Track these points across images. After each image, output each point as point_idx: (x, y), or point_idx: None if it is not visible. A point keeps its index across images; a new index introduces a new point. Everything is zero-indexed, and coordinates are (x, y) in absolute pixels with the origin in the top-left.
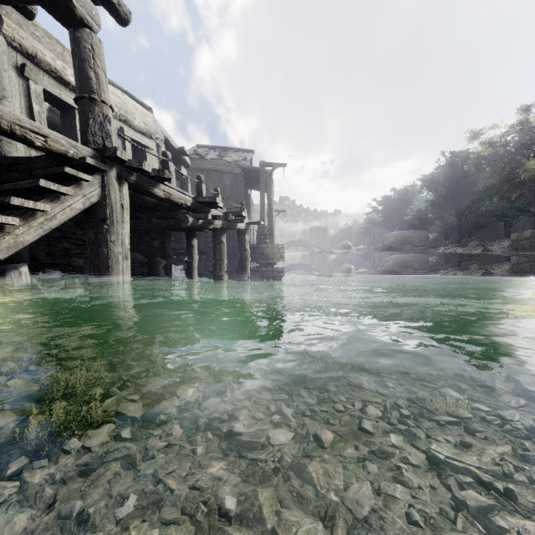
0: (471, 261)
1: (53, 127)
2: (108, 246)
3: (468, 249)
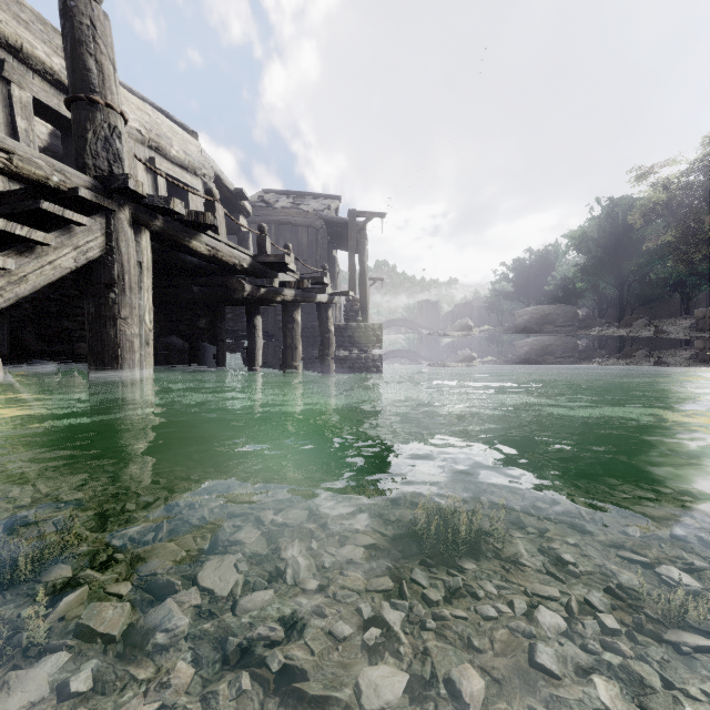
0: (640, 346)
1: (58, 159)
2: (116, 324)
3: (633, 330)
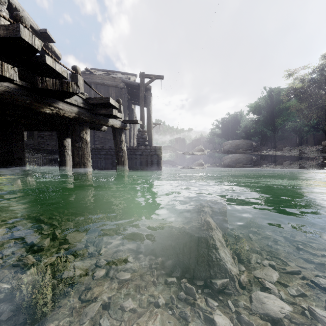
0: (299, 161)
1: None
2: None
3: (285, 152)
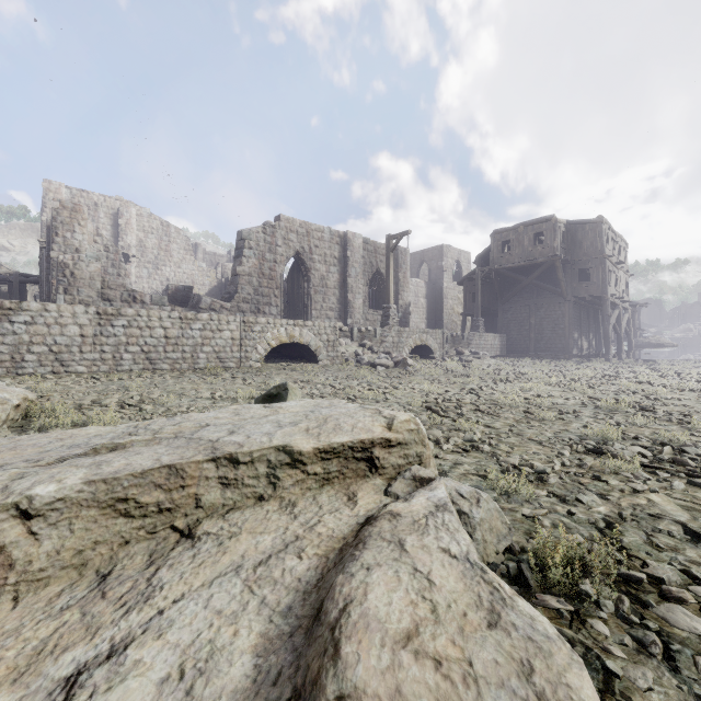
0: None
1: None
2: None
3: None
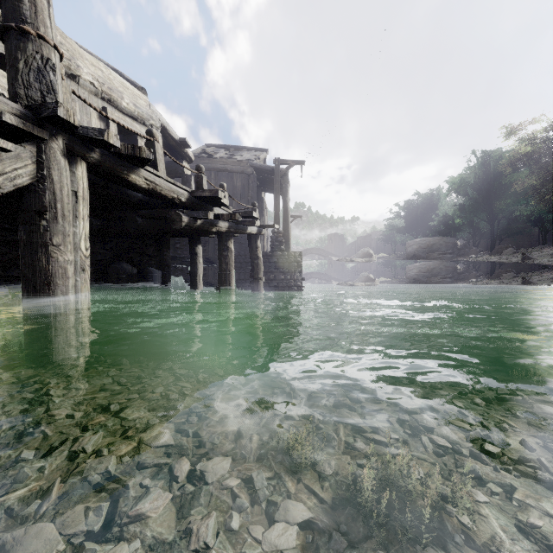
0: (512, 270)
1: None
2: (47, 251)
3: (504, 257)
